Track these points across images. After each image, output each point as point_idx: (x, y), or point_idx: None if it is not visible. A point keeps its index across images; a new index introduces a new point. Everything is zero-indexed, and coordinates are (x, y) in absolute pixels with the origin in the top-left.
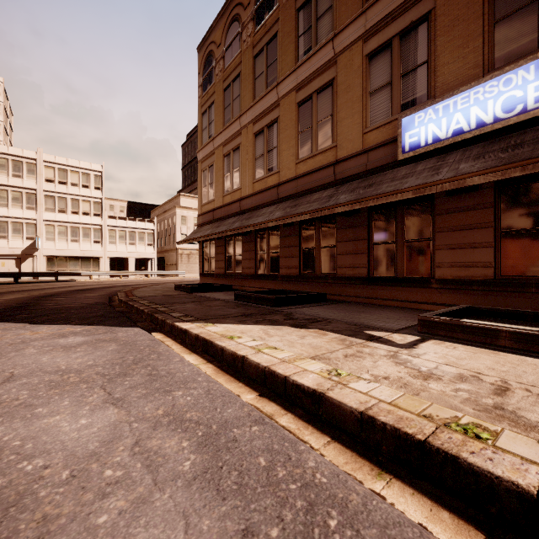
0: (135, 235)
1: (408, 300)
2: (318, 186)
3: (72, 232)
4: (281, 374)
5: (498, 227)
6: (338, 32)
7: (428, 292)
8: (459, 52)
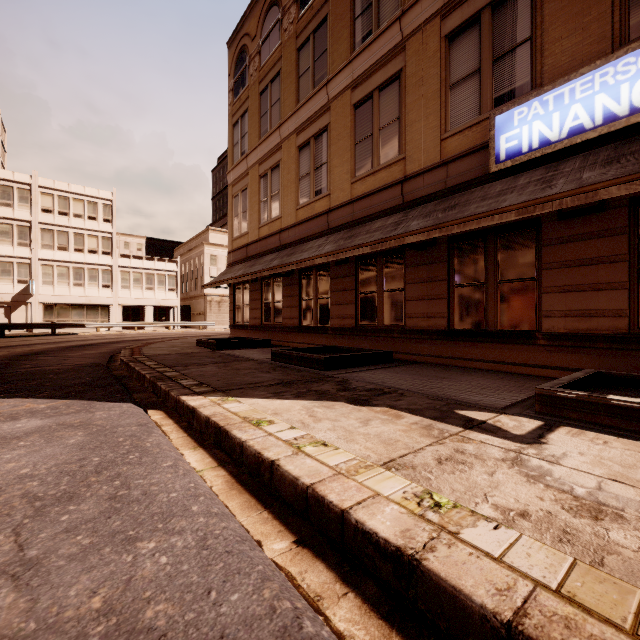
0: (153, 278)
1: (504, 361)
2: (381, 211)
3: (75, 273)
4: (335, 505)
5: (635, 261)
6: (407, 8)
7: (531, 351)
8: (577, 22)
